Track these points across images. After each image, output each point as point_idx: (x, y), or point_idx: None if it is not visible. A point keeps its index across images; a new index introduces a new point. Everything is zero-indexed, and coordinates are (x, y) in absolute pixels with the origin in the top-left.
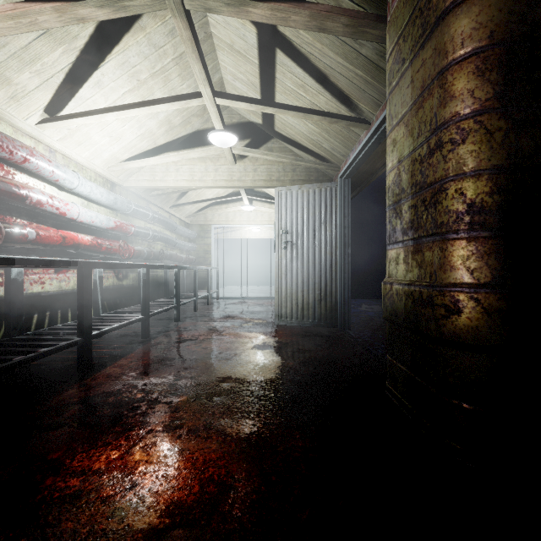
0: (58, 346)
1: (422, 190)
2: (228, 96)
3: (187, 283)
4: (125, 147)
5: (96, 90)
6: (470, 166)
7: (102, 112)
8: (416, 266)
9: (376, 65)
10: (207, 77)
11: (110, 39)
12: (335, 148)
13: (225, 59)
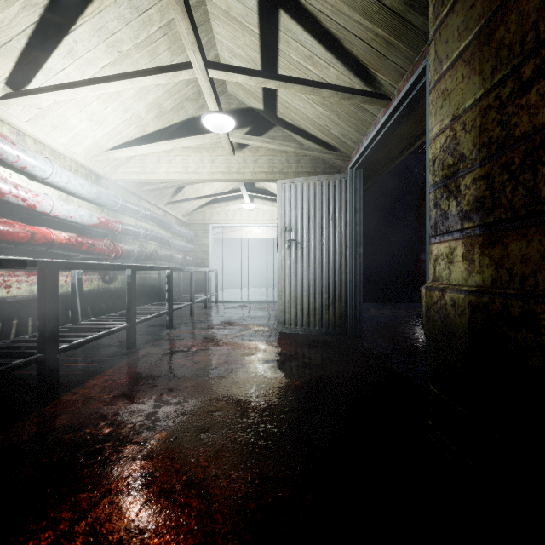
0: (9, 366)
1: (503, 150)
2: (223, 67)
3: (184, 286)
4: (109, 133)
5: (69, 60)
6: None
7: (75, 85)
8: (489, 265)
9: (403, 19)
10: (197, 40)
11: None
12: (345, 134)
13: (221, 31)
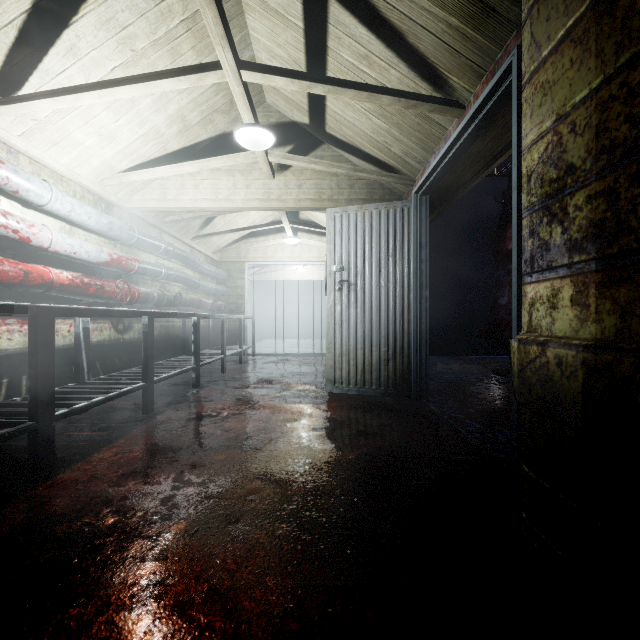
0: None
1: (633, 154)
2: (259, 68)
3: (215, 336)
4: (122, 152)
5: (70, 60)
6: None
7: (77, 90)
8: (612, 311)
9: (483, 4)
10: (226, 32)
11: None
12: (408, 152)
13: (257, 26)
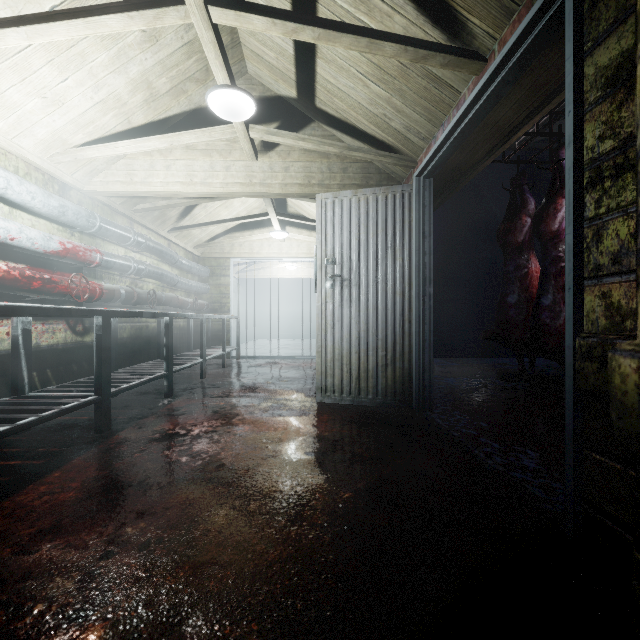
0: None
1: None
2: (232, 4)
3: (196, 337)
4: (75, 122)
5: None
6: None
7: None
8: None
9: None
10: None
11: None
12: (411, 126)
13: None
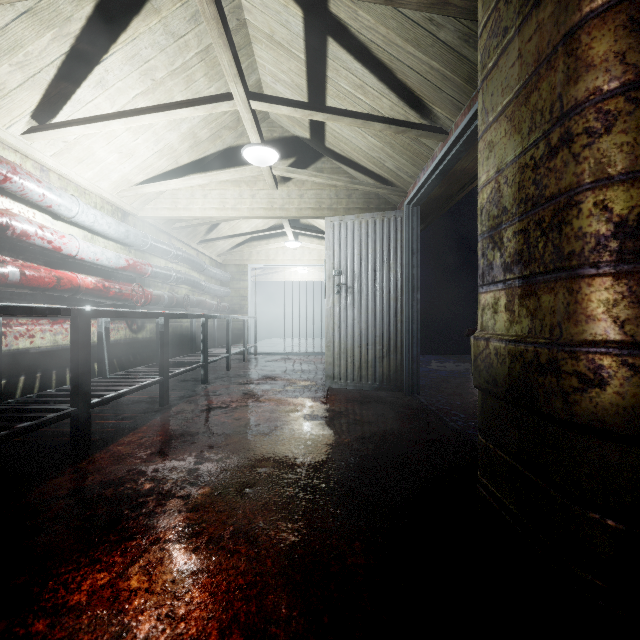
0: (43, 419)
1: (536, 207)
2: (267, 99)
3: (219, 336)
4: (139, 166)
5: (99, 91)
6: (619, 167)
7: (106, 118)
8: (526, 316)
9: (458, 53)
10: (239, 72)
11: (114, 23)
12: (401, 167)
13: (263, 55)
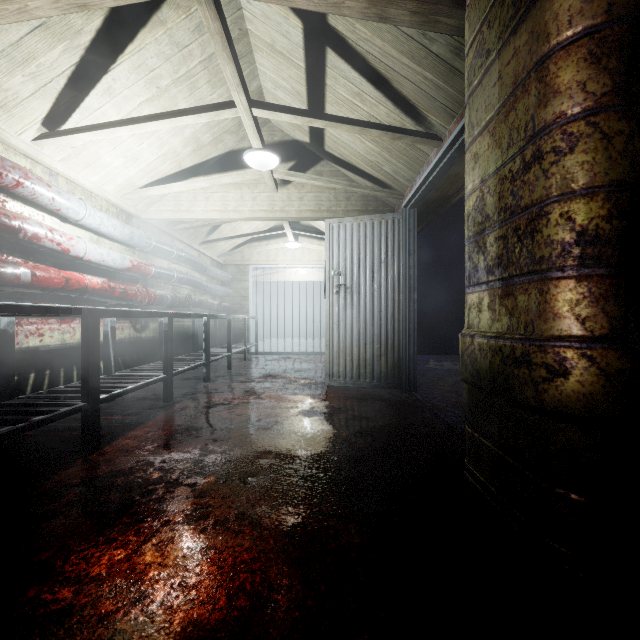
0: (56, 413)
1: (513, 216)
2: (268, 106)
3: (220, 335)
4: (143, 170)
5: (106, 98)
6: (580, 183)
7: (113, 125)
8: (505, 314)
9: (450, 66)
10: (241, 81)
11: (122, 35)
12: (398, 171)
13: (264, 63)
